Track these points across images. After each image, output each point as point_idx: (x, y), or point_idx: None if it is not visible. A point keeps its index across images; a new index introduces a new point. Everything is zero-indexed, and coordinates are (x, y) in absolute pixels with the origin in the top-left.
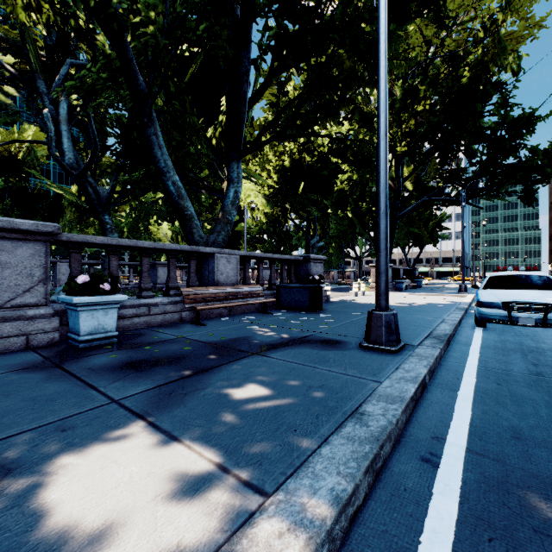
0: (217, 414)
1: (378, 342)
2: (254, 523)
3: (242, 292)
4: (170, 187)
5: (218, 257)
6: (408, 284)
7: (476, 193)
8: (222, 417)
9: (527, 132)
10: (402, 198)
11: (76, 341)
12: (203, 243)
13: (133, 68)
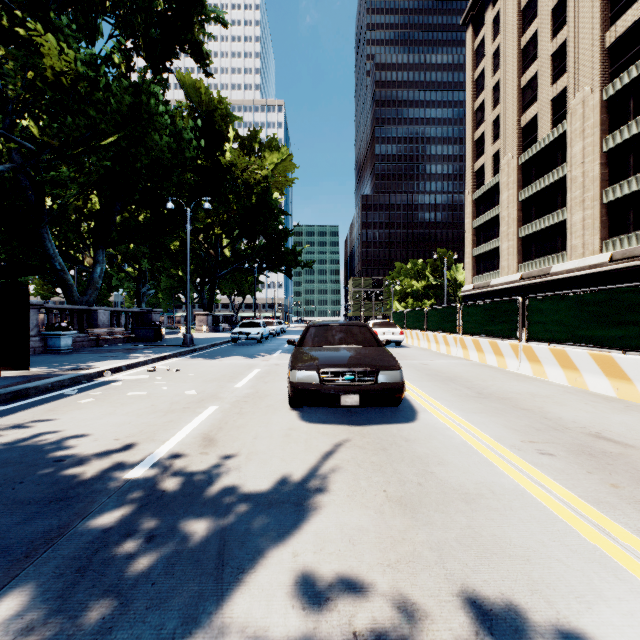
0: (147, 352)
1: (187, 344)
2: (164, 353)
3: (115, 332)
4: (57, 266)
5: (100, 312)
6: (225, 327)
7: (266, 268)
8: (148, 352)
9: (285, 240)
10: (222, 262)
11: (56, 350)
12: (80, 302)
13: (44, 202)
